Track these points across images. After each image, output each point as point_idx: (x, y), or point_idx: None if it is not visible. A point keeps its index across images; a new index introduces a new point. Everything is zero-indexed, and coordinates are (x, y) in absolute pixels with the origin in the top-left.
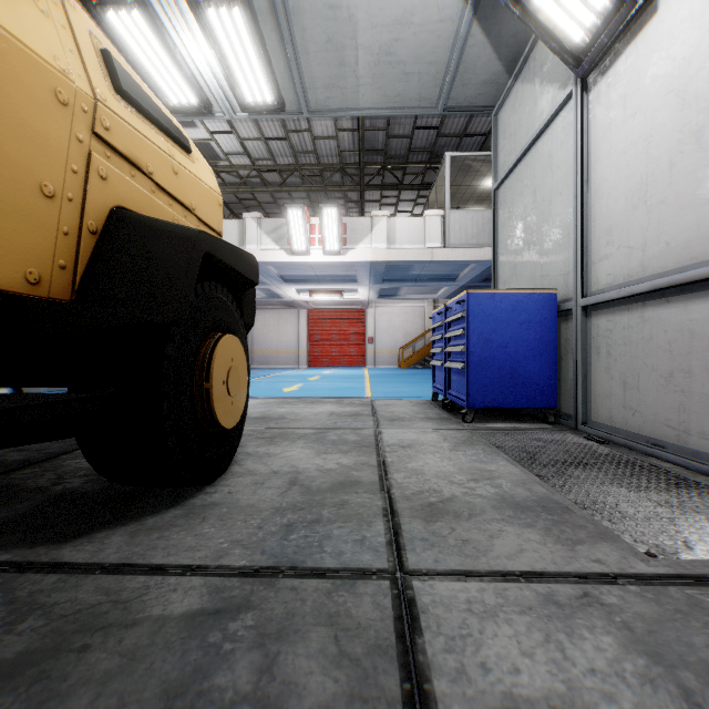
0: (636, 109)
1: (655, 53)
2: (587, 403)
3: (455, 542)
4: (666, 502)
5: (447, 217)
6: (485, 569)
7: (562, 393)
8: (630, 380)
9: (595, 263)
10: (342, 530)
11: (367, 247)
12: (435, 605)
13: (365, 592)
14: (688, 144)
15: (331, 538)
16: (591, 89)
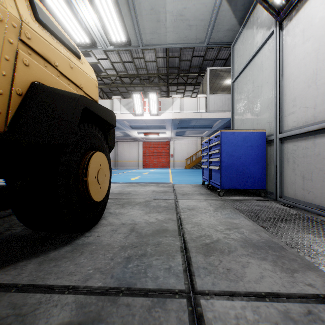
0: (310, 35)
1: (321, 6)
2: (282, 187)
3: (223, 270)
4: None
5: (208, 98)
6: (243, 291)
7: (268, 182)
8: (306, 175)
9: (286, 116)
10: (158, 261)
11: (170, 112)
12: (216, 319)
13: (171, 308)
14: None
15: (152, 267)
16: (284, 28)
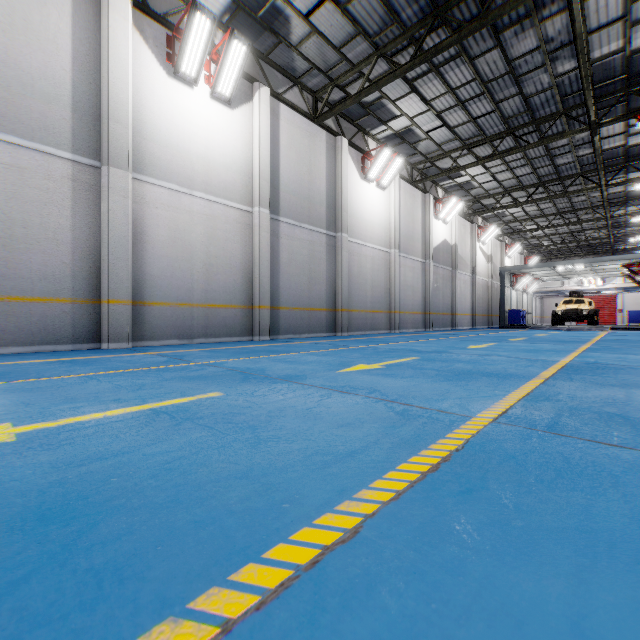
0: None
1: None
2: None
3: None
4: None
5: None
6: None
7: None
8: None
9: None
10: None
11: (613, 283)
12: None
13: None
14: None
15: None
16: None
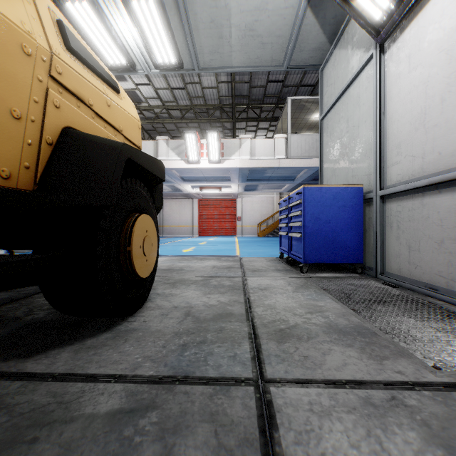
0: (417, 63)
1: (430, 25)
2: (383, 260)
3: (299, 357)
4: (442, 328)
5: (288, 139)
6: (321, 378)
7: (366, 253)
8: (413, 245)
9: (389, 167)
10: (221, 348)
11: (237, 158)
12: (287, 406)
13: (236, 395)
14: (454, 86)
15: (213, 355)
16: (386, 51)
